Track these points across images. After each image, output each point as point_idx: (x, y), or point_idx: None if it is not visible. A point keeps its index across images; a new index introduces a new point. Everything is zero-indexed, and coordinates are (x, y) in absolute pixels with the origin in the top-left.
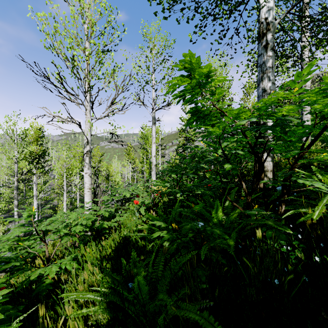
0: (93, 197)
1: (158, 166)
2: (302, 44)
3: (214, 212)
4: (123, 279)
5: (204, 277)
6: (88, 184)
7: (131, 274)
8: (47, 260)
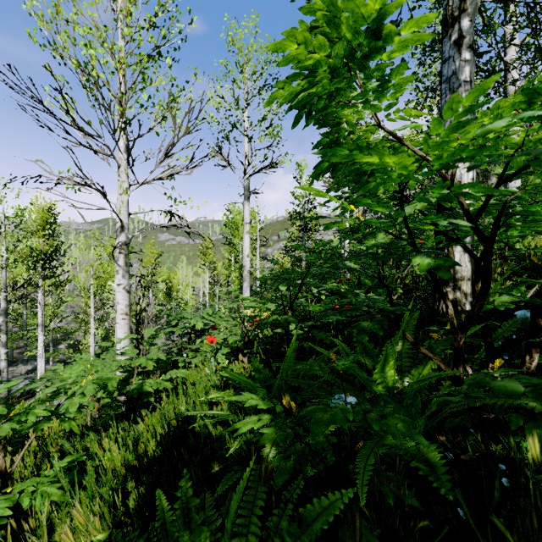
0: (134, 328)
1: (254, 274)
2: (506, 59)
3: (378, 369)
4: None
5: None
6: (124, 305)
7: None
8: (3, 477)
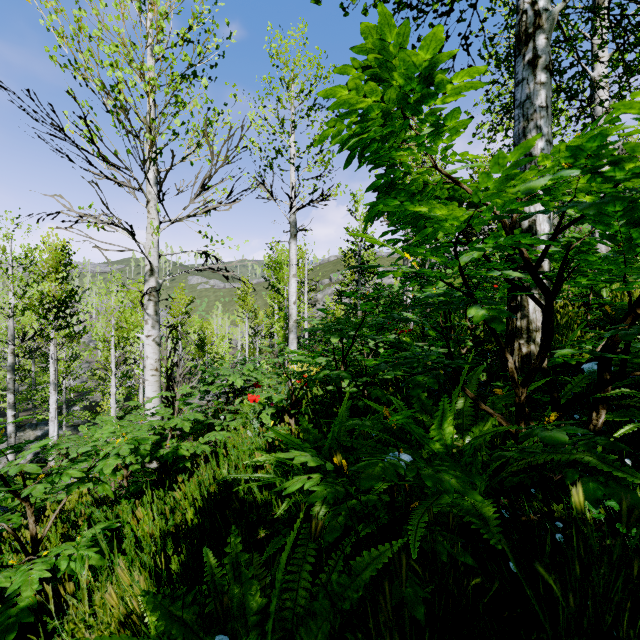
0: (164, 386)
1: (302, 324)
2: (594, 74)
3: (435, 426)
4: (202, 619)
5: (420, 606)
6: (154, 359)
7: (223, 606)
8: (34, 543)
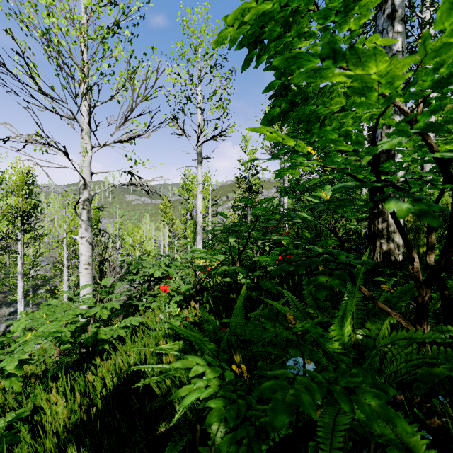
0: (98, 277)
1: (207, 229)
2: None
3: (334, 326)
4: None
5: None
6: (86, 256)
7: None
8: None
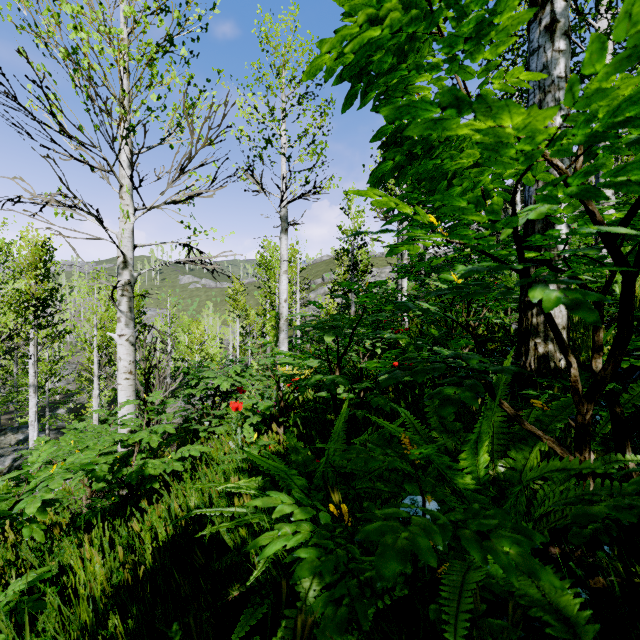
0: (142, 390)
1: (294, 323)
2: None
3: (465, 454)
4: None
5: None
6: (127, 361)
7: None
8: None
